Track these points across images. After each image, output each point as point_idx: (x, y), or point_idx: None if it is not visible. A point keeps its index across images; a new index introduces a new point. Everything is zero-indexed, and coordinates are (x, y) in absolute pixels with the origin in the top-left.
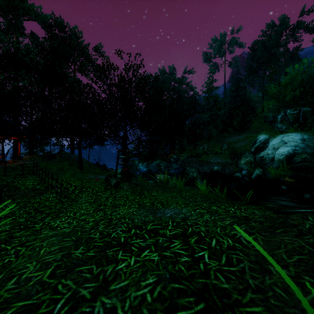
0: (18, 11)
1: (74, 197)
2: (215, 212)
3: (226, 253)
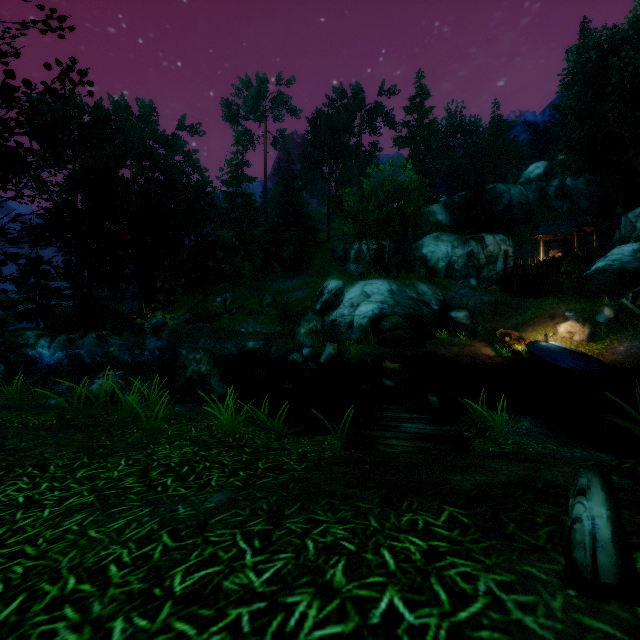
0: None
1: None
2: None
3: None
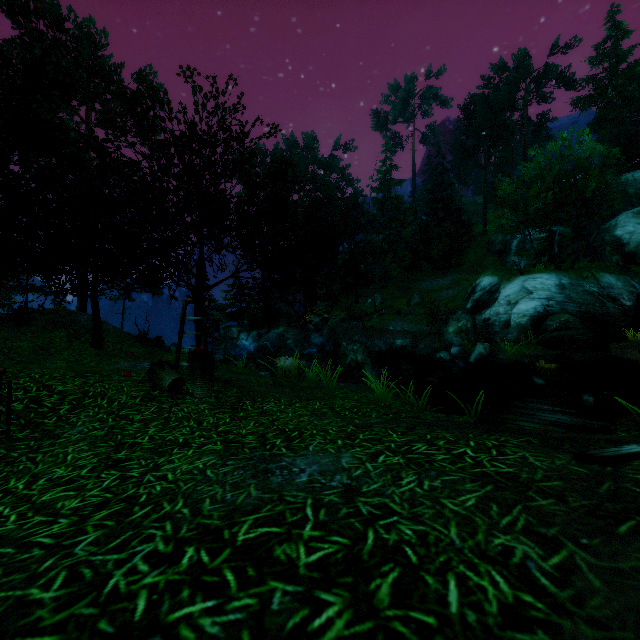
0: None
1: (52, 426)
2: (427, 464)
3: None
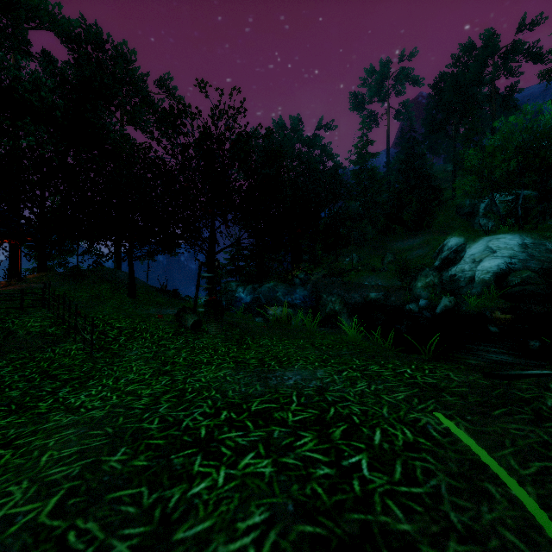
0: (19, 11)
1: (117, 350)
2: (376, 376)
3: (403, 458)
